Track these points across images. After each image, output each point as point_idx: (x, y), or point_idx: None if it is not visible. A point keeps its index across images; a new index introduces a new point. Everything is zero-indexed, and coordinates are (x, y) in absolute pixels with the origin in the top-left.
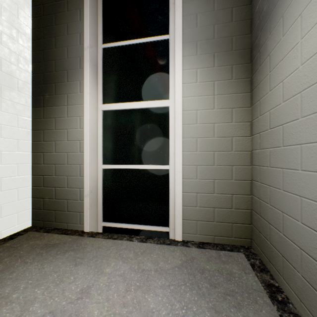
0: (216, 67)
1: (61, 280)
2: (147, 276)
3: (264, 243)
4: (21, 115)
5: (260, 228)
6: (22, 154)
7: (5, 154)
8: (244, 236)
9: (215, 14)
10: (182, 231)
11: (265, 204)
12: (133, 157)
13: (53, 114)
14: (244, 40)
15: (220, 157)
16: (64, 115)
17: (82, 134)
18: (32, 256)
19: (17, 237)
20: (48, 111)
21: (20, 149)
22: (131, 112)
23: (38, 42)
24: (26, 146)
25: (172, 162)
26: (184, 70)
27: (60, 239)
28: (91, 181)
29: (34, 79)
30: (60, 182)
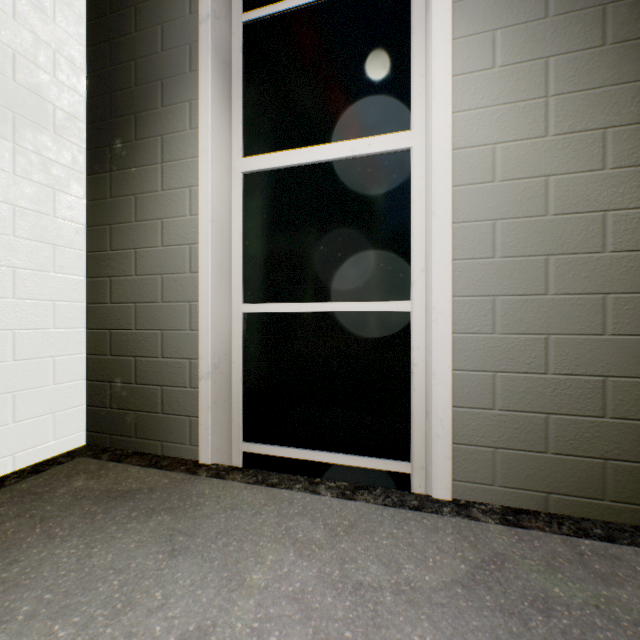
0: (552, 18)
1: (127, 598)
2: (374, 609)
3: None
4: (62, 190)
5: None
6: (64, 279)
7: (23, 276)
8: None
9: None
10: (450, 473)
11: None
12: (317, 283)
13: (132, 185)
14: None
15: (566, 271)
16: (155, 187)
17: (195, 229)
18: (70, 521)
19: (49, 469)
20: (120, 179)
21: (60, 267)
22: (312, 171)
23: (99, 25)
24: (75, 263)
25: (418, 292)
26: (458, 38)
27: (143, 479)
28: (217, 342)
29: (92, 110)
30: (146, 343)
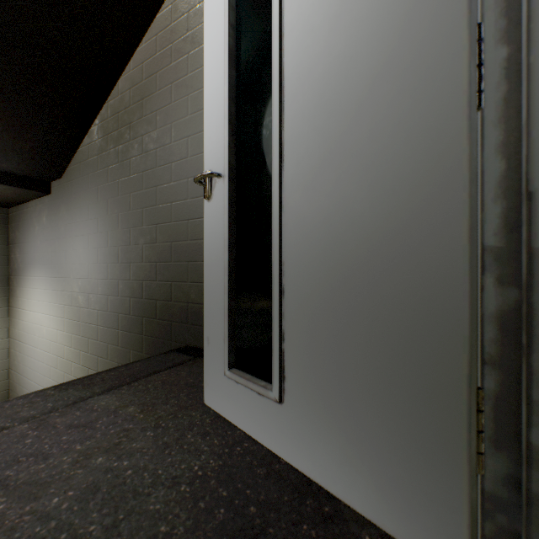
0: None
1: None
2: None
3: None
4: None
5: None
6: None
7: None
8: None
9: None
10: None
11: (17, 384)
12: None
13: None
14: (3, 269)
15: None
16: None
17: None
18: None
19: None
20: None
21: None
22: None
23: None
24: None
25: None
26: None
27: None
28: None
29: None
30: None
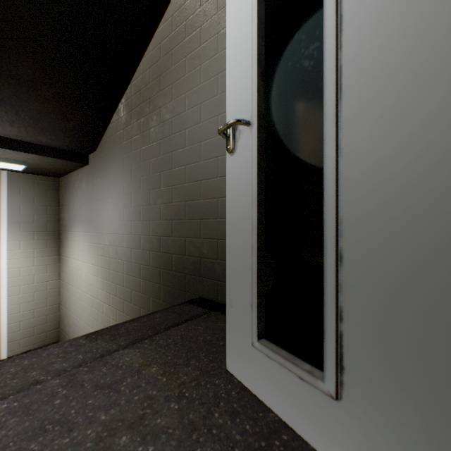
0: (36, 240)
1: None
2: None
3: (65, 335)
4: None
5: (63, 328)
6: None
7: None
8: (55, 336)
9: (35, 208)
10: (8, 351)
11: (65, 316)
12: None
13: None
14: (55, 226)
15: (39, 295)
16: None
17: None
18: None
19: None
20: None
21: None
22: None
23: None
24: None
25: None
26: (10, 241)
27: None
28: None
29: None
30: None
